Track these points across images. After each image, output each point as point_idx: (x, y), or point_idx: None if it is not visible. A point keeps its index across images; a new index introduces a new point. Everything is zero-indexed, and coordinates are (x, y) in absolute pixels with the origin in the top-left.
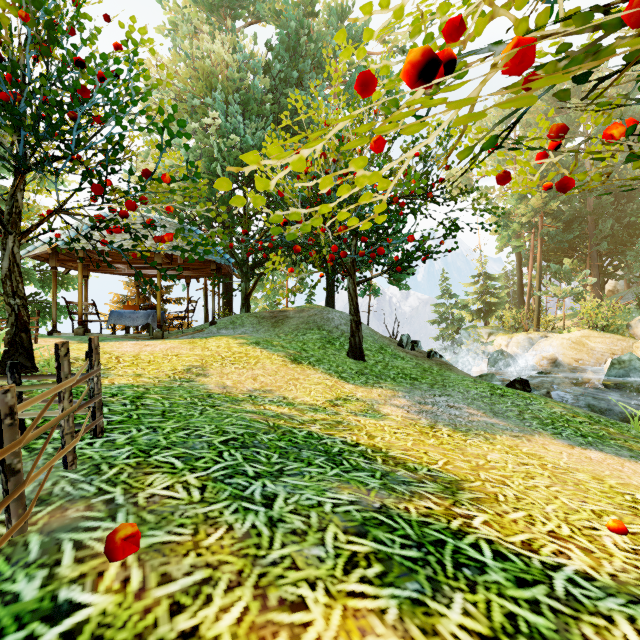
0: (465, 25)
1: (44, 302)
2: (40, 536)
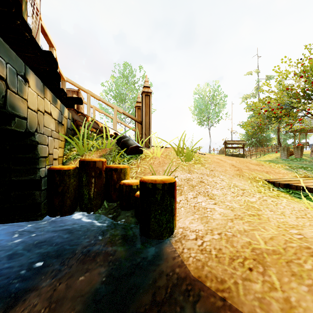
0: (309, 109)
1: (296, 144)
2: (273, 153)
